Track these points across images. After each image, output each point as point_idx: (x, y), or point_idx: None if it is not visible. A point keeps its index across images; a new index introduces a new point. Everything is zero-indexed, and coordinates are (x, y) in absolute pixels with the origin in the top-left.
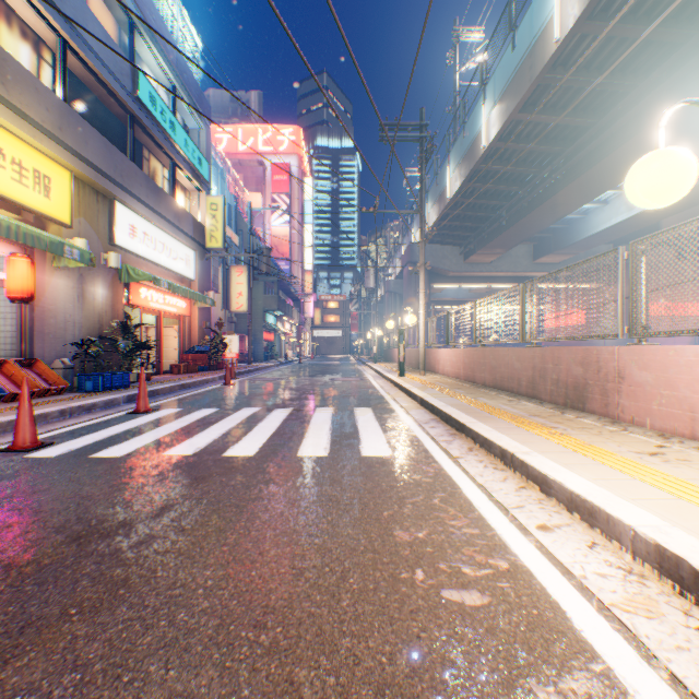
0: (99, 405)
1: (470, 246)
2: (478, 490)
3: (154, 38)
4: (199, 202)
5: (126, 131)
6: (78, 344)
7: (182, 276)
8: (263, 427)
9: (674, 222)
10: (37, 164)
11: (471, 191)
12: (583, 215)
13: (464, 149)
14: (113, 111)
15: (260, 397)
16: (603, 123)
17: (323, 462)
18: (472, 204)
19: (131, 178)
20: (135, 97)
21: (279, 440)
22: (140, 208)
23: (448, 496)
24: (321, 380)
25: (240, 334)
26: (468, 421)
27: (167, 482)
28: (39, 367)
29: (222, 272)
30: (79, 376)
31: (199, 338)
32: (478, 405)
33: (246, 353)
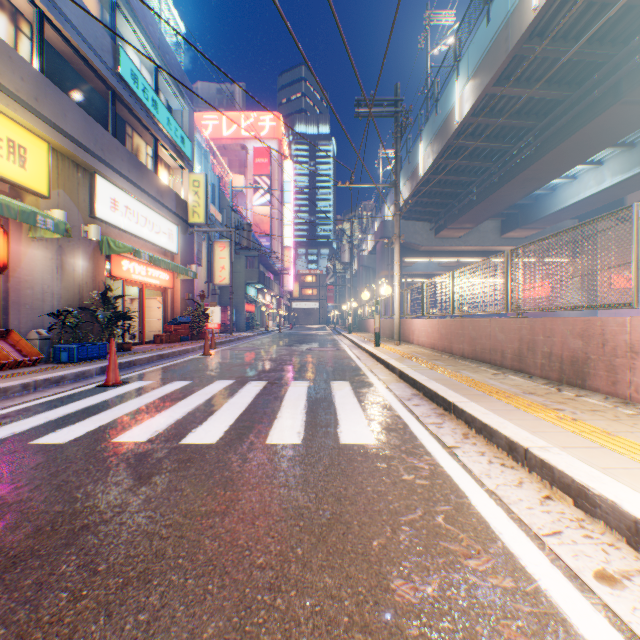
0: (69, 378)
1: (440, 221)
2: (491, 501)
3: (136, 18)
4: (182, 179)
5: (108, 108)
6: (54, 315)
7: (165, 250)
8: (233, 404)
9: (639, 197)
10: (11, 133)
11: (442, 168)
12: (551, 191)
13: (437, 126)
14: (94, 88)
15: (236, 367)
16: (578, 95)
17: (295, 453)
18: (443, 181)
19: (112, 152)
20: (117, 74)
21: (247, 421)
22: (121, 182)
23: (454, 511)
24: (298, 350)
25: (223, 306)
26: (457, 400)
27: (103, 483)
28: (14, 338)
29: (205, 247)
30: (54, 347)
31: (181, 309)
32: (464, 380)
33: (228, 323)
